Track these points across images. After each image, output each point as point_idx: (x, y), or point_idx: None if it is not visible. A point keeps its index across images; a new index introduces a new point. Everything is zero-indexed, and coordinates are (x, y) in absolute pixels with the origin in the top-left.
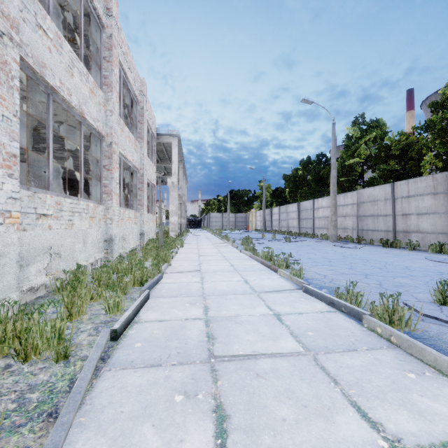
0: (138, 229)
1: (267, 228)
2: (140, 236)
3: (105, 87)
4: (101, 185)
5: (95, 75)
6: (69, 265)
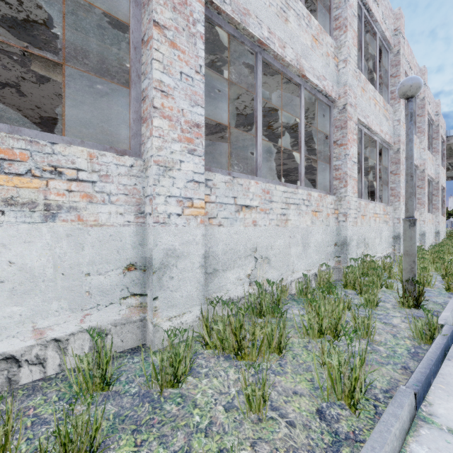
0: (433, 229)
1: None
2: (434, 234)
3: (418, 134)
4: (415, 199)
5: None
6: None
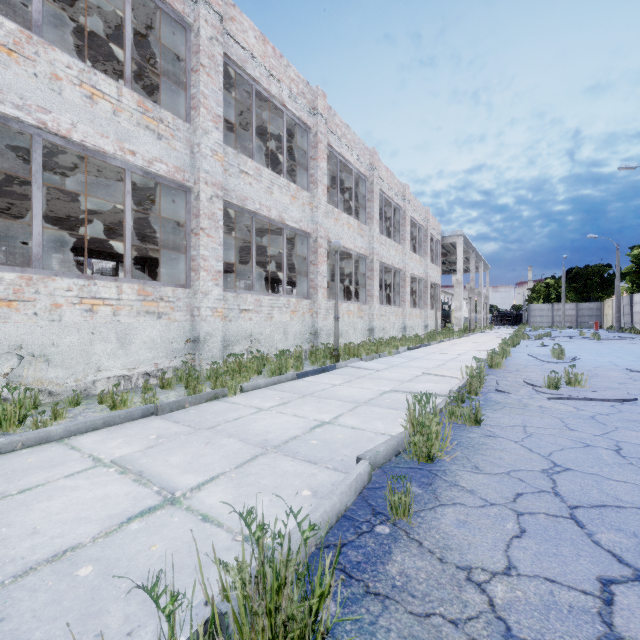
0: (423, 323)
1: (624, 326)
2: (424, 328)
3: (402, 241)
4: (400, 297)
5: (397, 235)
6: (388, 337)
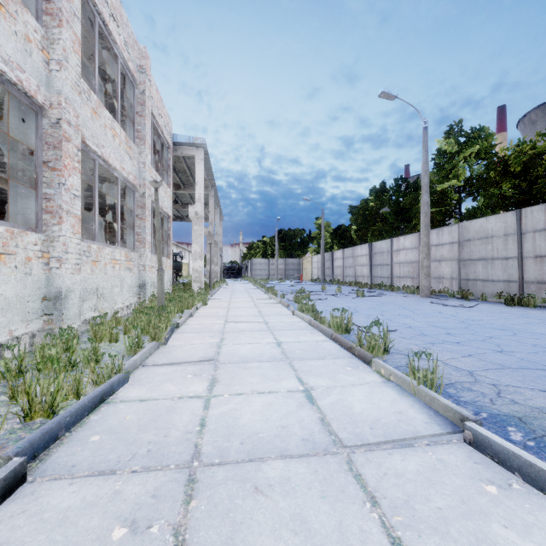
0: (136, 279)
1: (326, 278)
2: (139, 289)
3: (47, 19)
4: (37, 197)
5: None
6: None
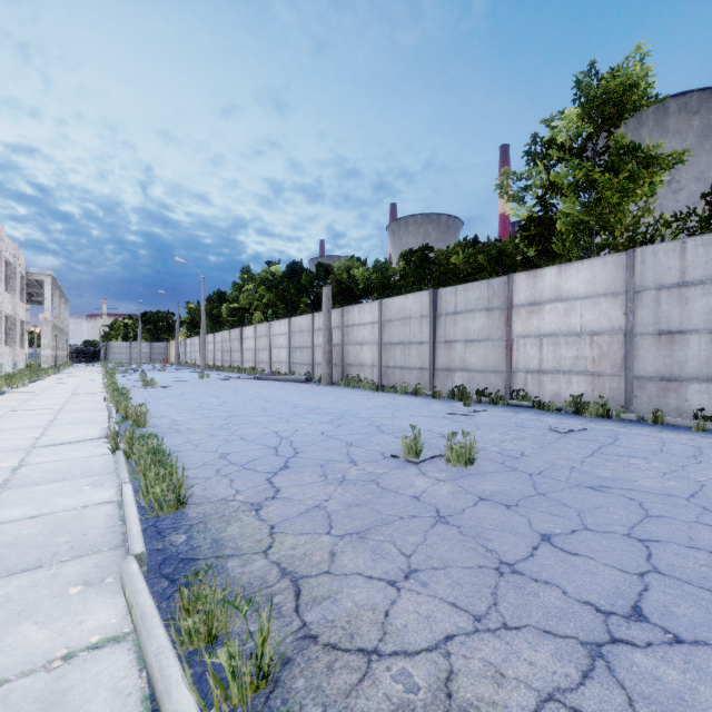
0: (12, 361)
1: (182, 361)
2: (13, 366)
3: None
4: None
5: None
6: None
